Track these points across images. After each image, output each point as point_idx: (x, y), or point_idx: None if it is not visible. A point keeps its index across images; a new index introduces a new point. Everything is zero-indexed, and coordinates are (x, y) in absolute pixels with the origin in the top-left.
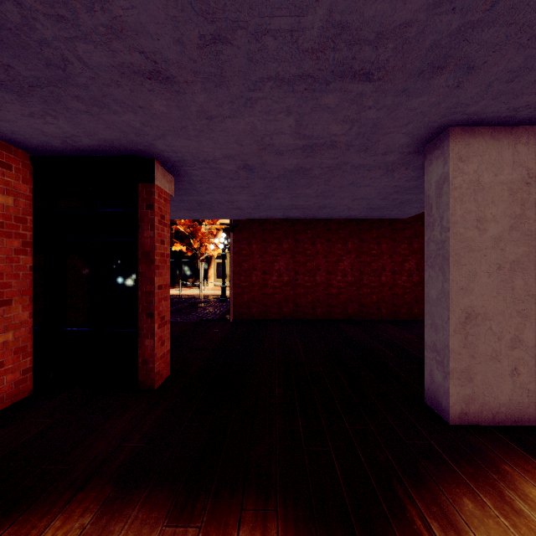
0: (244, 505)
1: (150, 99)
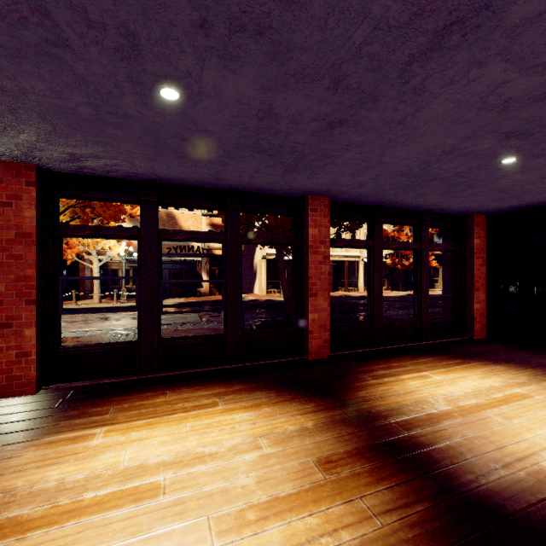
0: None
1: None
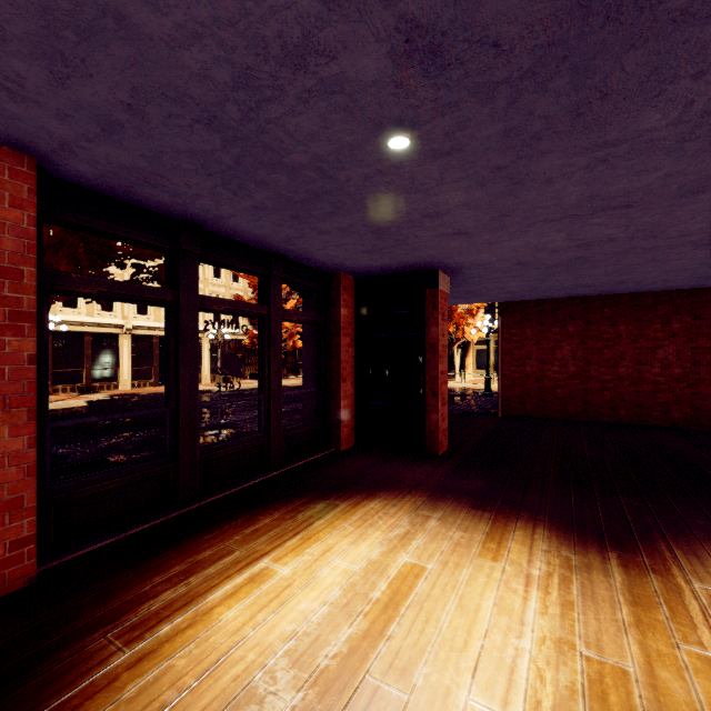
0: (520, 514)
1: (449, 242)
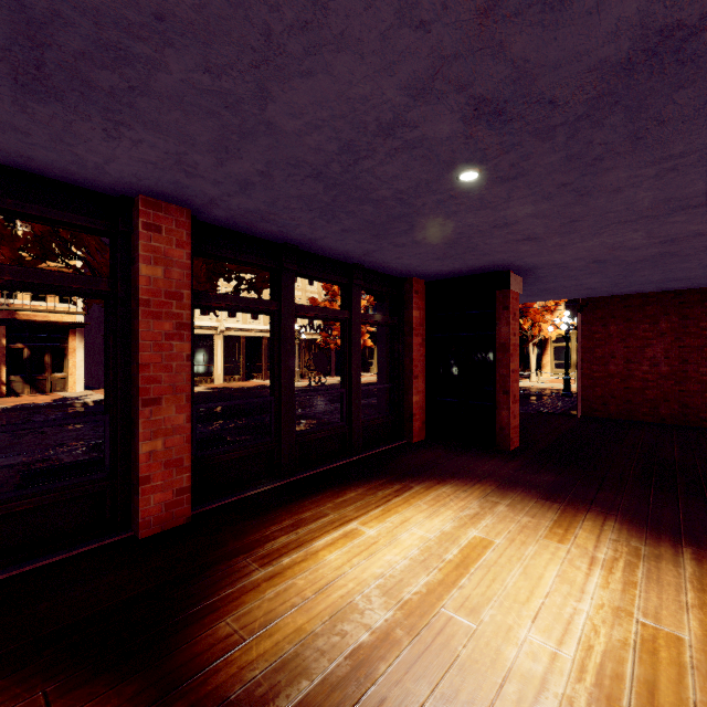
0: (591, 507)
1: (519, 247)
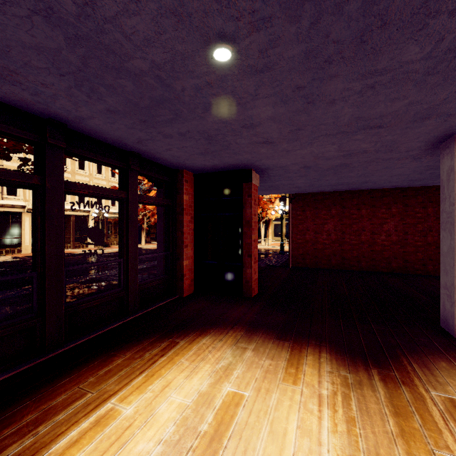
0: (309, 341)
1: (260, 149)
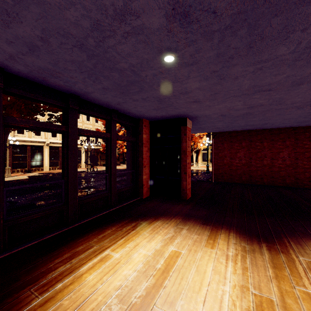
0: (223, 226)
1: (191, 105)
